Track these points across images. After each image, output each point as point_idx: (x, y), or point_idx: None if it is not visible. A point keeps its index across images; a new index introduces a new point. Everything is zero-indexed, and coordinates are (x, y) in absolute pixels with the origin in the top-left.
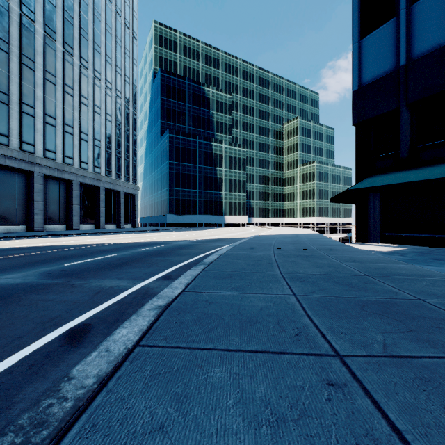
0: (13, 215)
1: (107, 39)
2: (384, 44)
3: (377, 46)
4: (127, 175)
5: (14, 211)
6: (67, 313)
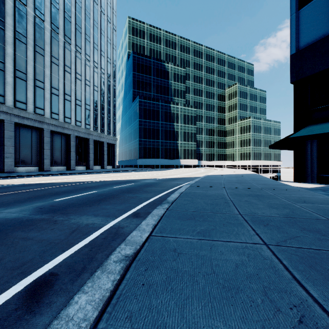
0: (30, 159)
1: (94, 32)
2: (321, 11)
3: (315, 13)
4: (109, 130)
5: (30, 156)
6: (40, 256)
